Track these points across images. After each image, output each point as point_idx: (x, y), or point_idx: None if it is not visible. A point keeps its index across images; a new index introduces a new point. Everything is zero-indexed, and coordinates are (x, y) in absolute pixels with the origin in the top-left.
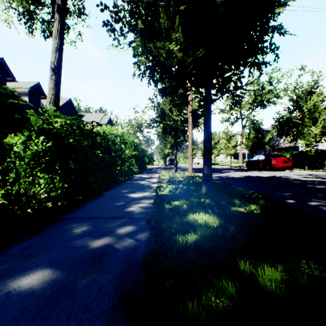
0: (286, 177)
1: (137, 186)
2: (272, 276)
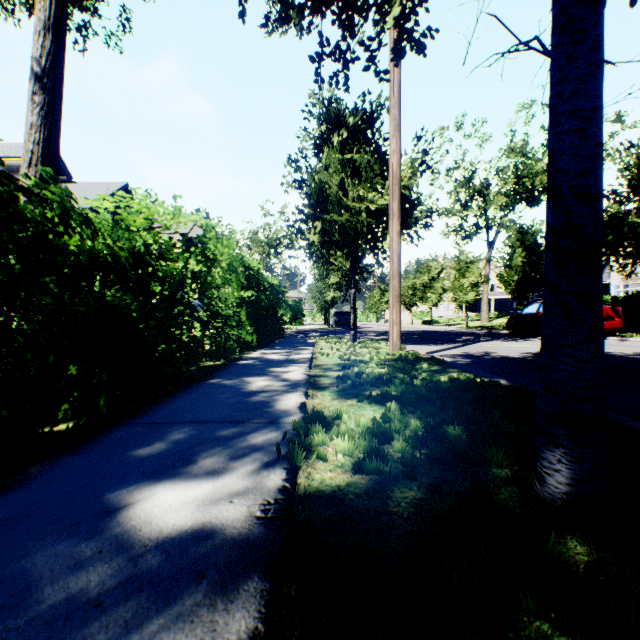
0: None
1: (228, 405)
2: None
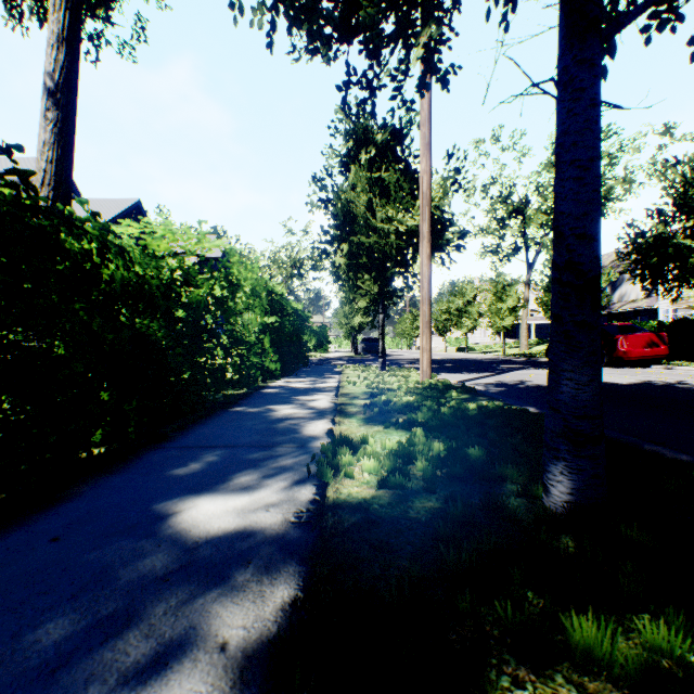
0: (693, 387)
1: (256, 431)
2: None
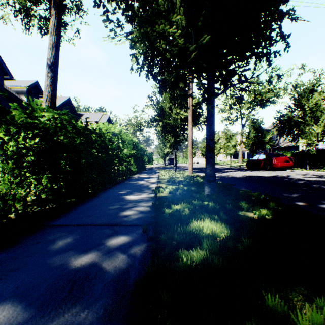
0: (289, 177)
1: (135, 186)
2: (316, 322)
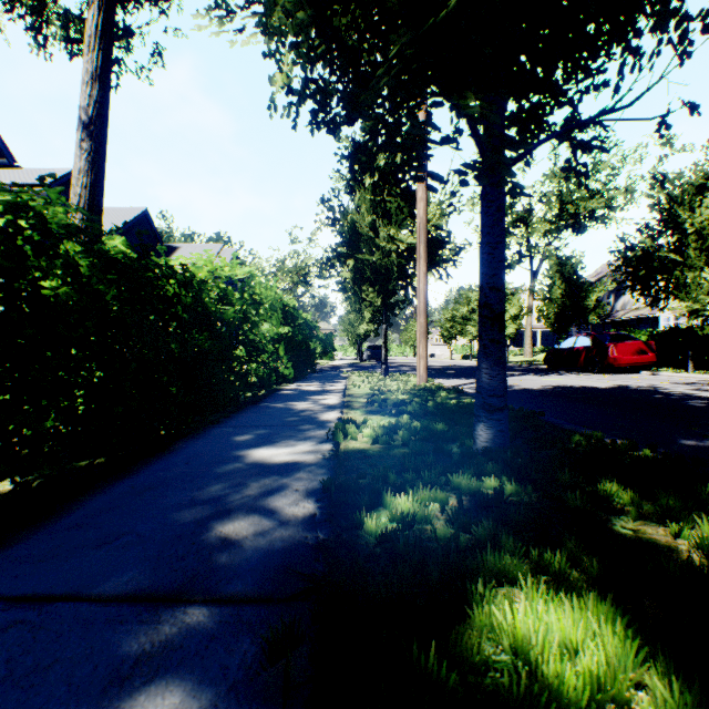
0: (659, 390)
1: (284, 418)
2: None
